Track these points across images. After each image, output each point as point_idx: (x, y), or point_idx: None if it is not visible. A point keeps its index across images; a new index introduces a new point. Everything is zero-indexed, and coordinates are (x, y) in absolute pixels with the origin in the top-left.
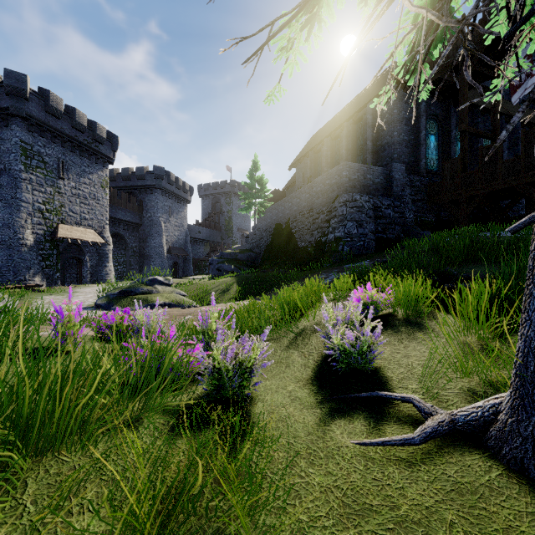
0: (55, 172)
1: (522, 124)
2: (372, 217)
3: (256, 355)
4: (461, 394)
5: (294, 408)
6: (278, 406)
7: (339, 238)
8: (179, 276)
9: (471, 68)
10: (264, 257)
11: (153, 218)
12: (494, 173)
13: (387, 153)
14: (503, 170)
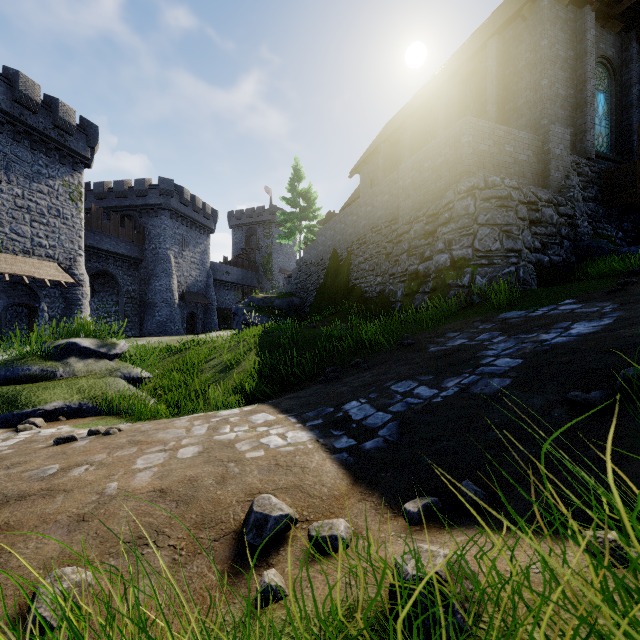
0: None
1: None
2: (526, 219)
3: None
4: None
5: None
6: None
7: (463, 260)
8: (197, 331)
9: None
10: (313, 304)
11: (158, 251)
12: None
13: (527, 120)
14: None
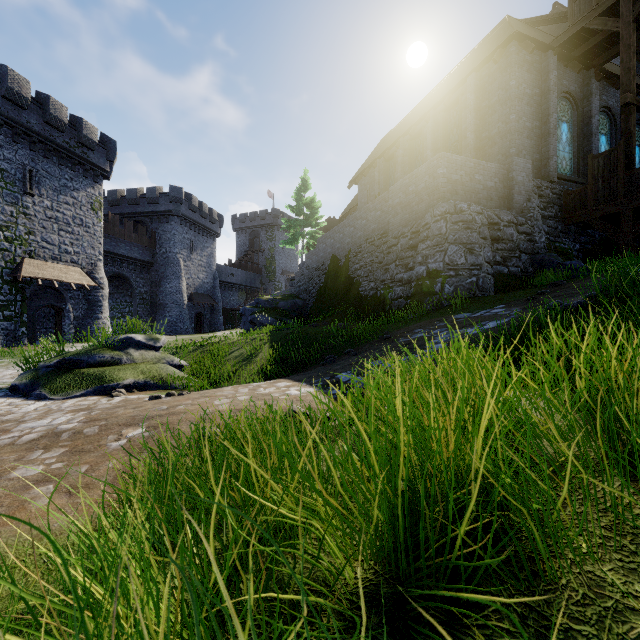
0: (19, 185)
1: None
2: (488, 238)
3: None
4: None
5: None
6: None
7: (436, 272)
8: (204, 331)
9: None
10: (315, 306)
11: (169, 255)
12: None
13: (499, 148)
14: None
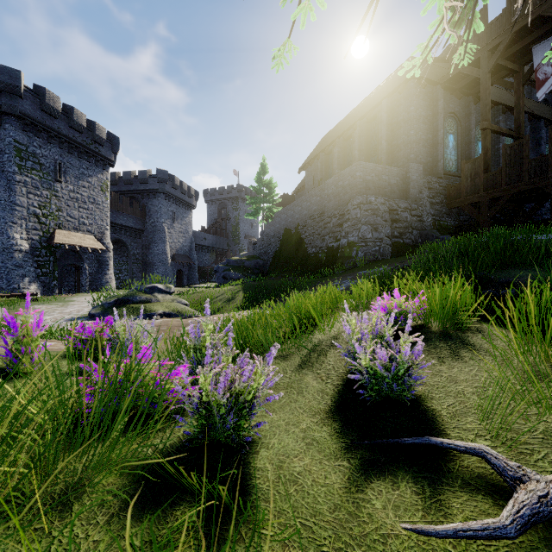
0: (52, 174)
1: (545, 123)
2: (388, 221)
3: (258, 384)
4: (548, 442)
5: (311, 458)
6: (289, 456)
7: (353, 243)
8: (183, 284)
9: (494, 60)
10: (272, 265)
11: (156, 224)
12: (519, 173)
13: (403, 153)
14: (529, 169)
